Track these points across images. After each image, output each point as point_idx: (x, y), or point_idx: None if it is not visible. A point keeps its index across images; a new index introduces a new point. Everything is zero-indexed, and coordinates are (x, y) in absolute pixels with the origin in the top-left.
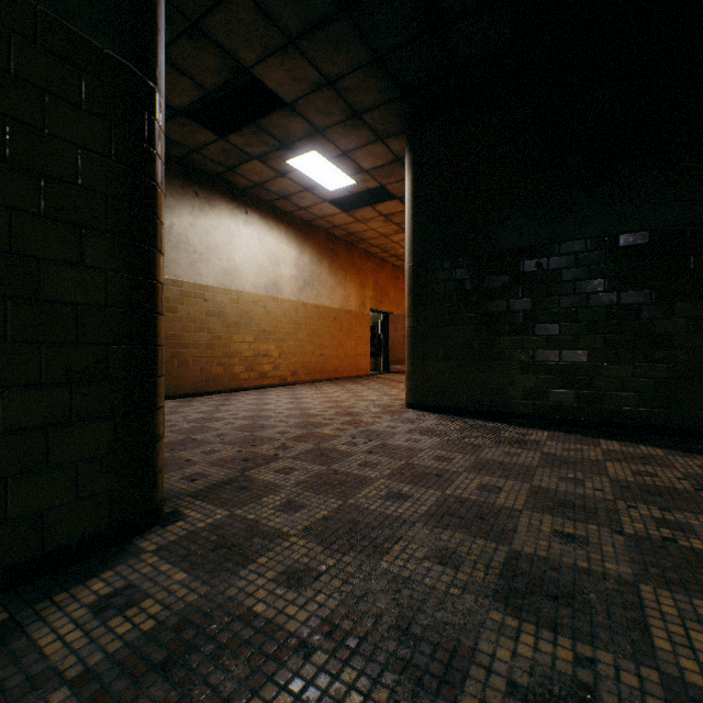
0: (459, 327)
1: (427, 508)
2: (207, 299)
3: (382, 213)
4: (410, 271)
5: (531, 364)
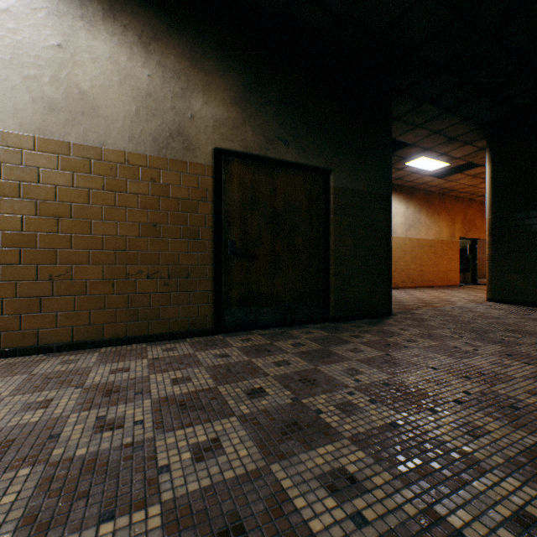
0: (526, 254)
1: (487, 322)
2: None
3: (469, 174)
4: (489, 221)
5: None
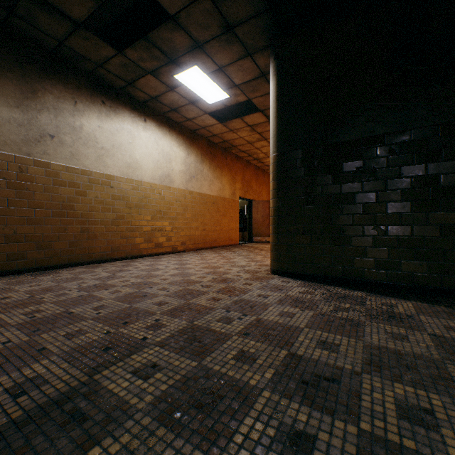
0: (318, 206)
1: None
2: (112, 186)
3: (249, 124)
4: (274, 160)
5: (384, 237)
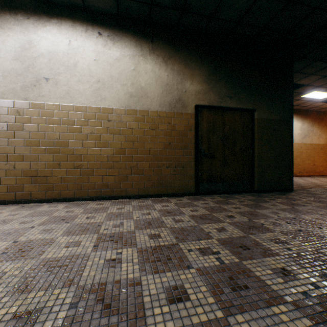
0: None
1: None
2: None
3: None
4: None
5: None
